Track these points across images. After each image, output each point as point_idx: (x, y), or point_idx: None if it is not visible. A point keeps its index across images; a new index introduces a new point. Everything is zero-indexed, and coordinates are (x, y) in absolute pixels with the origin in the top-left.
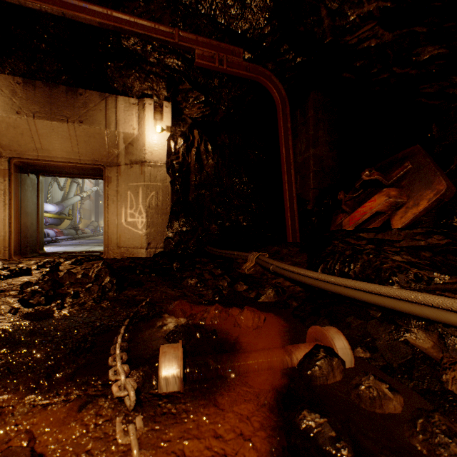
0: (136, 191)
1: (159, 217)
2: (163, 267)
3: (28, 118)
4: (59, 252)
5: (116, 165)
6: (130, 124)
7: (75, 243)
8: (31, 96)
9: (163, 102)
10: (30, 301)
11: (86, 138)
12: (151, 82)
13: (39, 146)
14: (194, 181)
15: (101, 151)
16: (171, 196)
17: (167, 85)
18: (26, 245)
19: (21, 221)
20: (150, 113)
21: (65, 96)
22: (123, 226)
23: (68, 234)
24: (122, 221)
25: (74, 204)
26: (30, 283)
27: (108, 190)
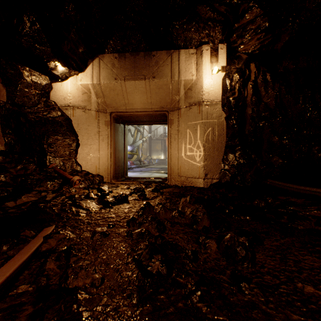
0: (194, 129)
1: (215, 150)
2: (243, 204)
3: (121, 81)
4: (136, 177)
5: (176, 109)
6: (189, 72)
7: (141, 170)
8: (122, 65)
9: (218, 45)
10: (148, 268)
11: (156, 90)
12: (208, 29)
13: (127, 102)
14: (251, 113)
15: (166, 99)
16: (225, 131)
17: (222, 28)
18: (118, 172)
19: (116, 155)
20: (206, 58)
21: (143, 59)
22: (182, 159)
23: (136, 164)
24: (182, 154)
25: (138, 145)
26: (134, 219)
27: (171, 130)
